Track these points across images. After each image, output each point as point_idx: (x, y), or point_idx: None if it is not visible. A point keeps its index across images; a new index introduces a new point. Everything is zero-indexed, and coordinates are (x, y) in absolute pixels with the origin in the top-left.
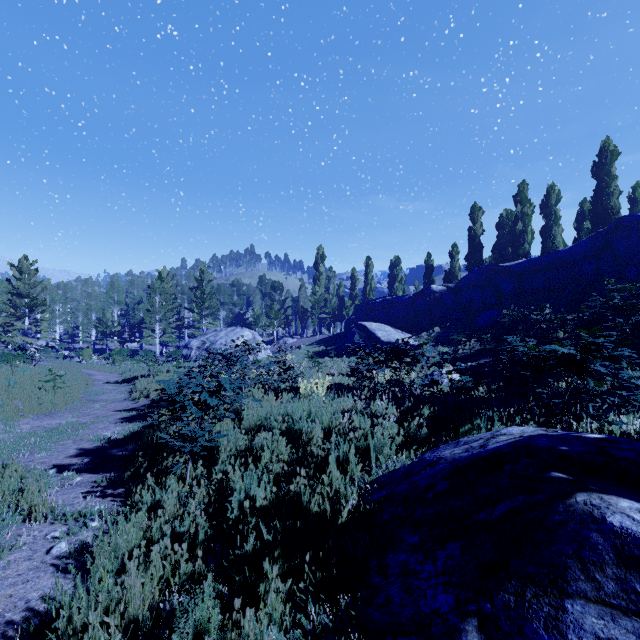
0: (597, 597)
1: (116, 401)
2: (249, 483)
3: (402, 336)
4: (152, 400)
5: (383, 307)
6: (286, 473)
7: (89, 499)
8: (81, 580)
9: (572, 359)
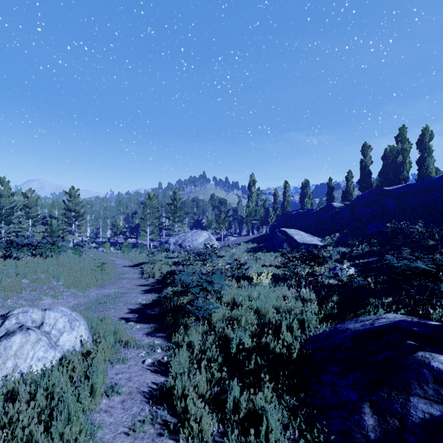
0: (424, 396)
1: (135, 279)
2: (240, 335)
3: (312, 239)
4: (157, 279)
5: (297, 217)
6: (257, 331)
7: (149, 338)
8: (165, 377)
9: (429, 273)
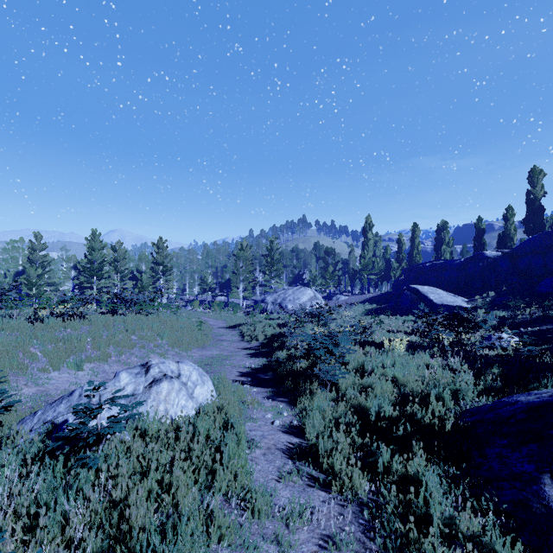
0: None
1: (235, 341)
2: (379, 402)
3: (454, 299)
4: (261, 343)
5: (432, 271)
6: (398, 400)
7: (270, 401)
8: (299, 438)
9: None
